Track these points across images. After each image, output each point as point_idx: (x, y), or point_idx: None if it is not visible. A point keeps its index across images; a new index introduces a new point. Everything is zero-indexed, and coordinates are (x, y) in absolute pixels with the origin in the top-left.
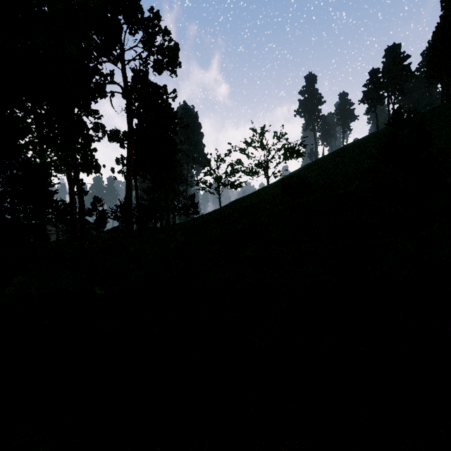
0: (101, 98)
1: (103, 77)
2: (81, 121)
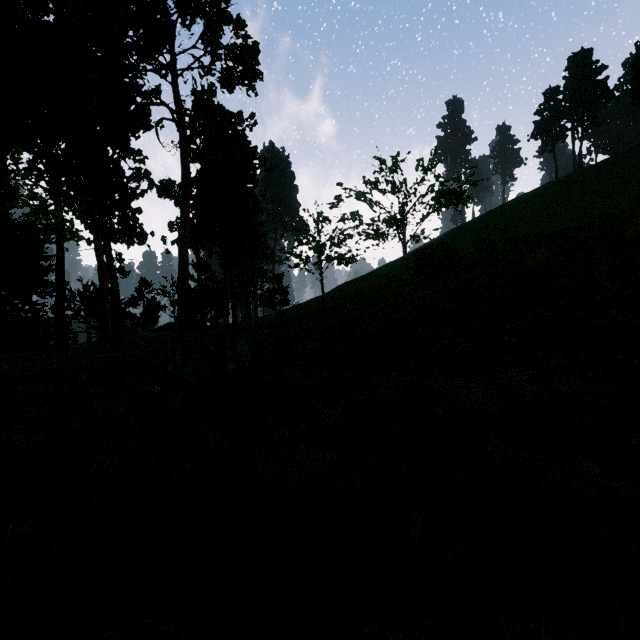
0: (145, 131)
1: (145, 97)
2: (114, 165)
